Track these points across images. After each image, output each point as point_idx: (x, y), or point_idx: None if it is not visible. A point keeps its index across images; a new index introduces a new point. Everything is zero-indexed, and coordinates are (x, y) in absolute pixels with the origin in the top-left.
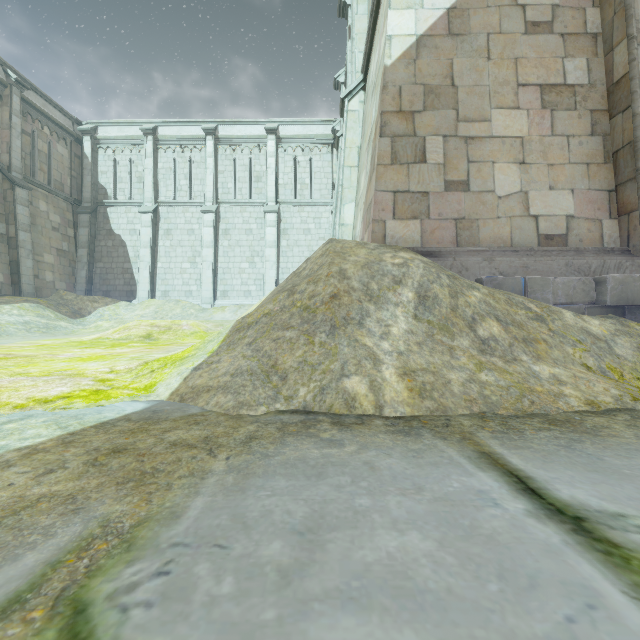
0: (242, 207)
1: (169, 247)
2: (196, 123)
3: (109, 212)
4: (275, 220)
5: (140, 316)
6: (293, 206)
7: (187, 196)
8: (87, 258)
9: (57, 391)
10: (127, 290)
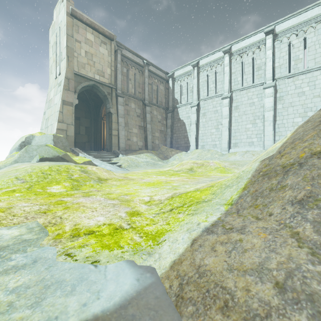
0: (247, 90)
1: (204, 122)
2: (218, 50)
3: (178, 110)
4: (272, 92)
5: (190, 158)
6: (287, 78)
7: (213, 93)
8: (170, 133)
9: (95, 221)
10: (185, 146)
